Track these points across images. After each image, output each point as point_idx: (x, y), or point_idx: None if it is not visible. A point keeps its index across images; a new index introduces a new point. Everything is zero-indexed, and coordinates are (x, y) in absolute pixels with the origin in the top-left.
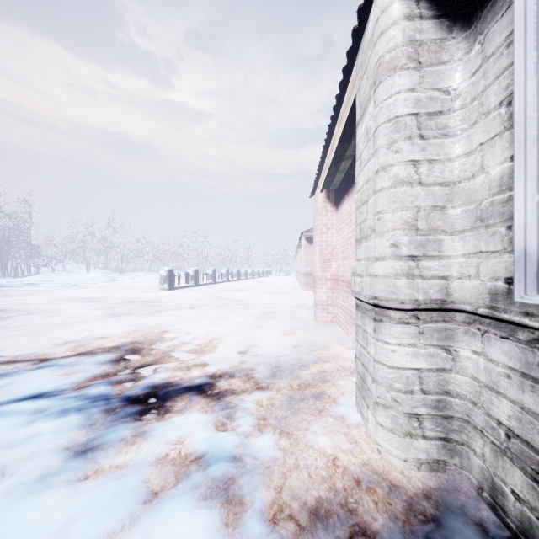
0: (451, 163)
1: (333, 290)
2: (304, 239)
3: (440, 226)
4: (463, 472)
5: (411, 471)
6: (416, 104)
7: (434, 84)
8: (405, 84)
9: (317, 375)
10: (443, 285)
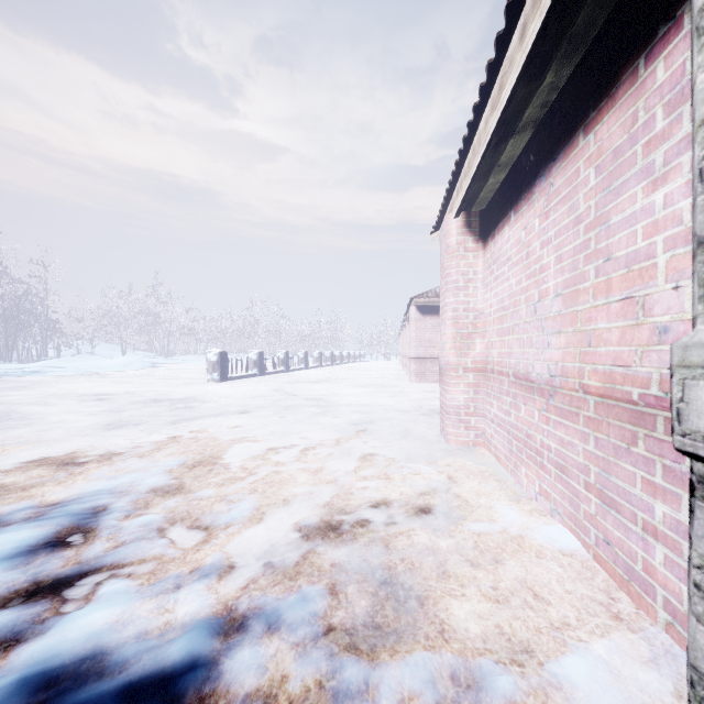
0: None
1: (477, 388)
2: (414, 308)
3: None
4: None
5: None
6: None
7: None
8: None
9: (492, 620)
10: None
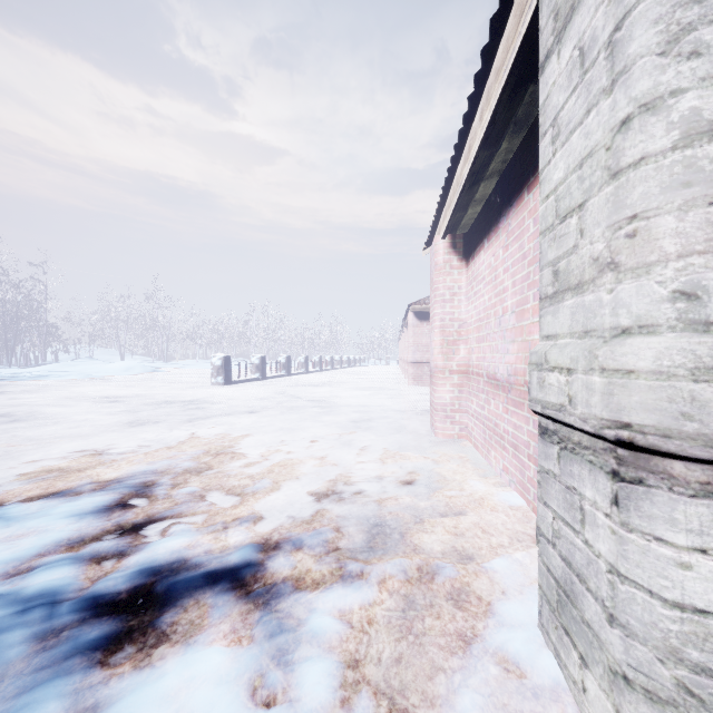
0: None
1: (461, 388)
2: (412, 314)
3: None
4: None
5: None
6: None
7: None
8: None
9: (450, 544)
10: None
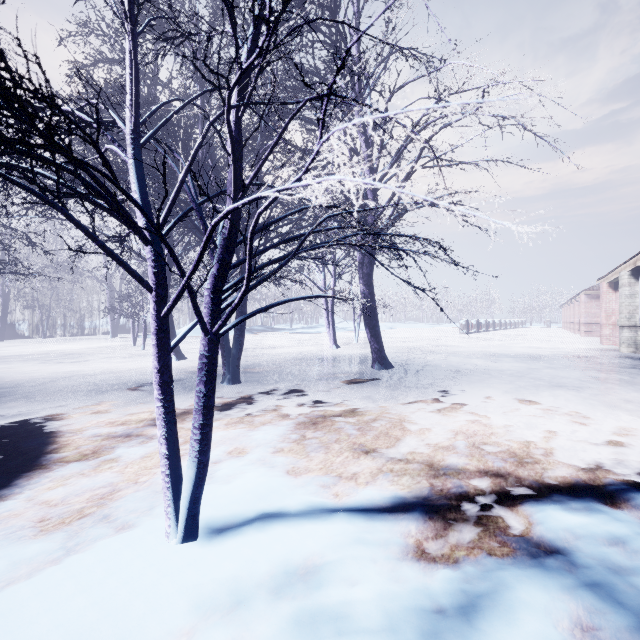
0: (637, 303)
1: (612, 330)
2: (583, 296)
3: (635, 313)
4: (639, 353)
5: (628, 353)
6: (629, 293)
7: (633, 289)
8: (627, 289)
9: (606, 350)
10: (635, 323)
